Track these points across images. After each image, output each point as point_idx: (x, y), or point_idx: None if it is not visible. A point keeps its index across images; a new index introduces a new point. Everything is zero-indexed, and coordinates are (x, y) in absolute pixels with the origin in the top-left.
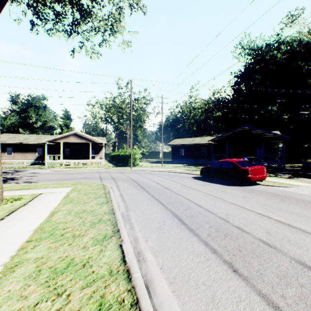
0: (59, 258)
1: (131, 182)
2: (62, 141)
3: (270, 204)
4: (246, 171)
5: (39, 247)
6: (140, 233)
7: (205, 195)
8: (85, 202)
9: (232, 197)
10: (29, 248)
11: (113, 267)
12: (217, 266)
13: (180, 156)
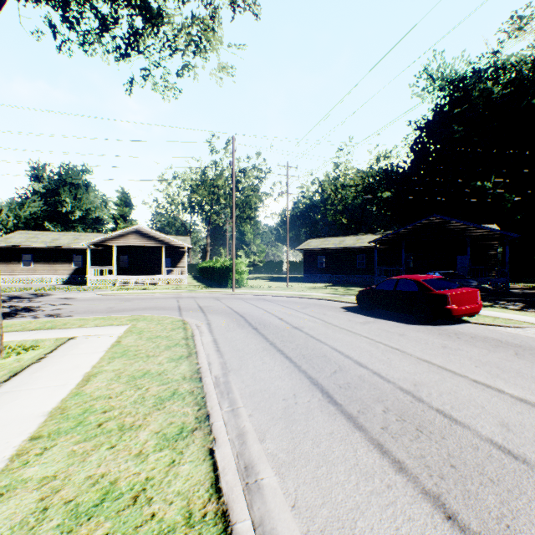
0: (87, 479)
1: (234, 316)
2: (115, 244)
3: (497, 363)
4: (444, 297)
5: (52, 451)
6: (250, 423)
7: (369, 343)
8: (149, 356)
9: (420, 347)
10: (33, 453)
11: (195, 503)
12: (411, 503)
13: (319, 269)
